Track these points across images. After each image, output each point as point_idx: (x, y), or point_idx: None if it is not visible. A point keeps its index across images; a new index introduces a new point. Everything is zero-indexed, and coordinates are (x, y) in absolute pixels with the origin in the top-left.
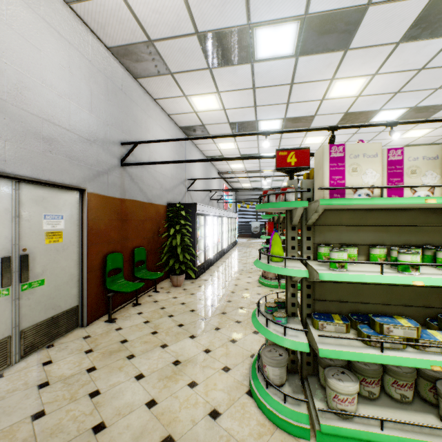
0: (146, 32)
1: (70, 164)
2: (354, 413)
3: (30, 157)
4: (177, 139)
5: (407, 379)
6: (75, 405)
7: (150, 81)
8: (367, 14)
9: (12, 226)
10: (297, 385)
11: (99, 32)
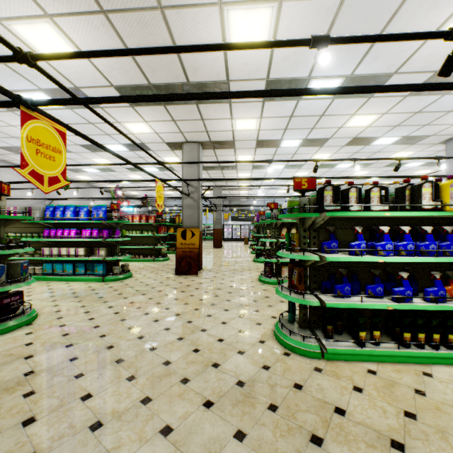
0: None
1: None
2: None
3: None
4: None
5: None
6: None
7: None
8: None
9: None
10: None
11: None
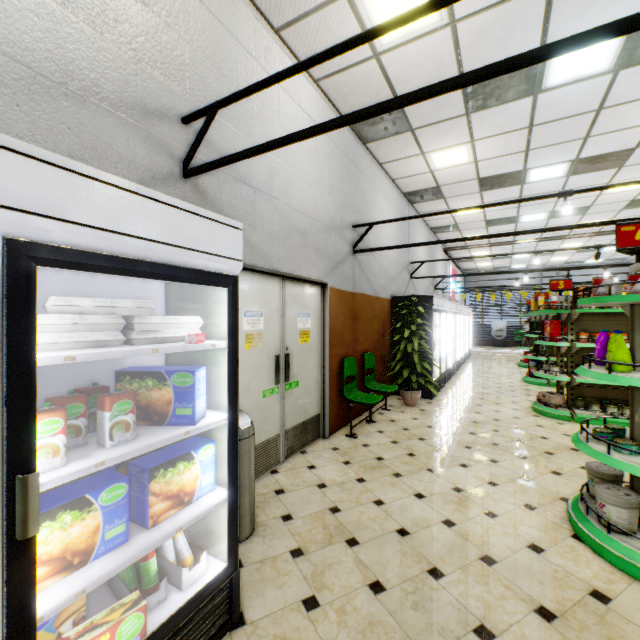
0: (394, 90)
1: (317, 256)
2: None
3: (292, 253)
4: (426, 214)
5: None
6: (365, 508)
7: (381, 143)
8: None
9: (280, 324)
10: None
11: (339, 103)
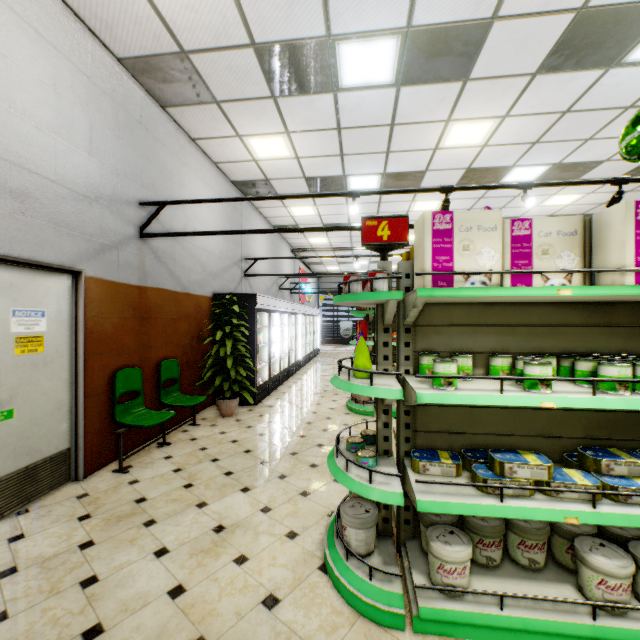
0: (177, 38)
1: (57, 232)
2: (465, 588)
3: None
4: (224, 199)
5: (537, 537)
6: (57, 600)
7: (185, 111)
8: (491, 31)
9: None
10: (390, 553)
11: (104, 35)
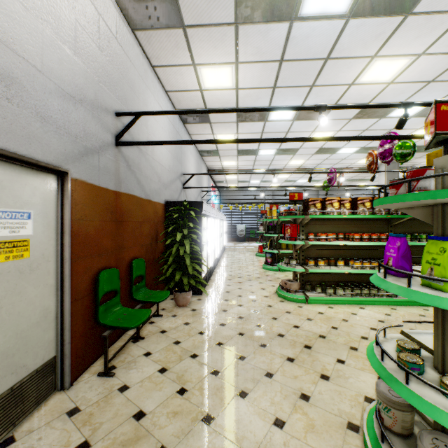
0: None
1: (43, 128)
2: None
3: None
4: (198, 110)
5: None
6: None
7: (152, 36)
8: None
9: None
10: None
11: None
